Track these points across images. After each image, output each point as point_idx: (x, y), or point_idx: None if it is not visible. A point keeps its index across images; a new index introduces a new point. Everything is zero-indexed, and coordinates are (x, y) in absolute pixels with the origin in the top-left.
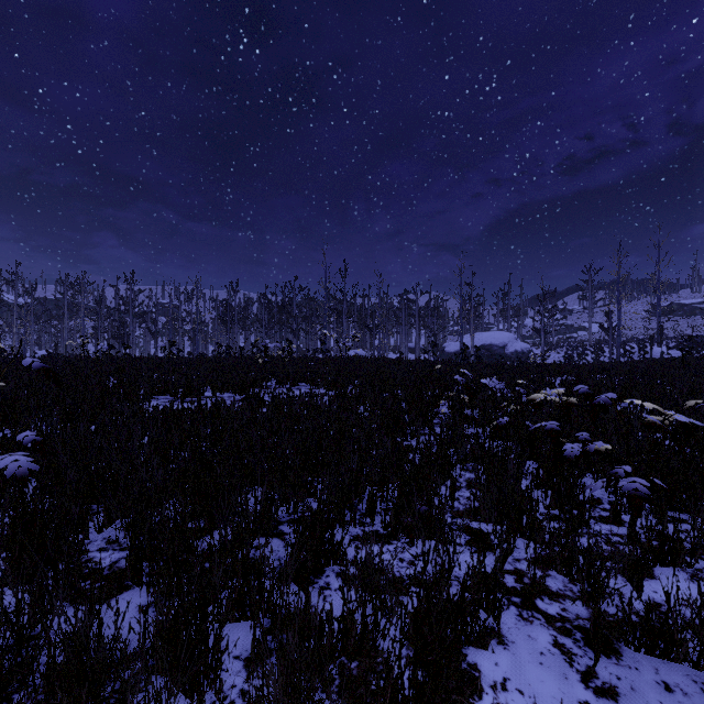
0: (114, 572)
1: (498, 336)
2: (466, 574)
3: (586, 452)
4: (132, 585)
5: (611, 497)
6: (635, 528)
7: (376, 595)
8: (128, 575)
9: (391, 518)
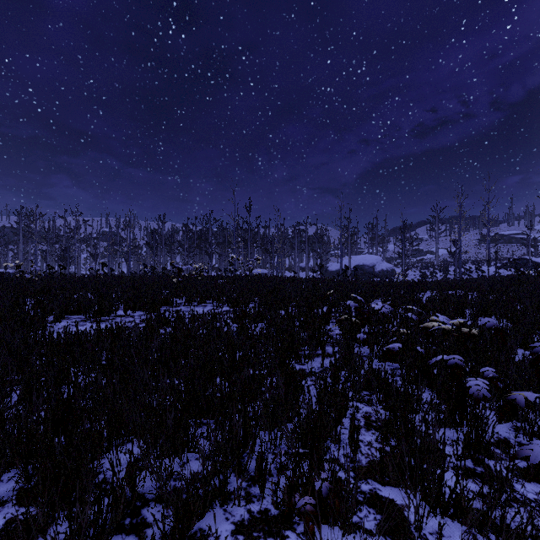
0: None
1: (369, 258)
2: None
3: (514, 405)
4: None
5: (517, 437)
6: None
7: None
8: None
9: (283, 495)
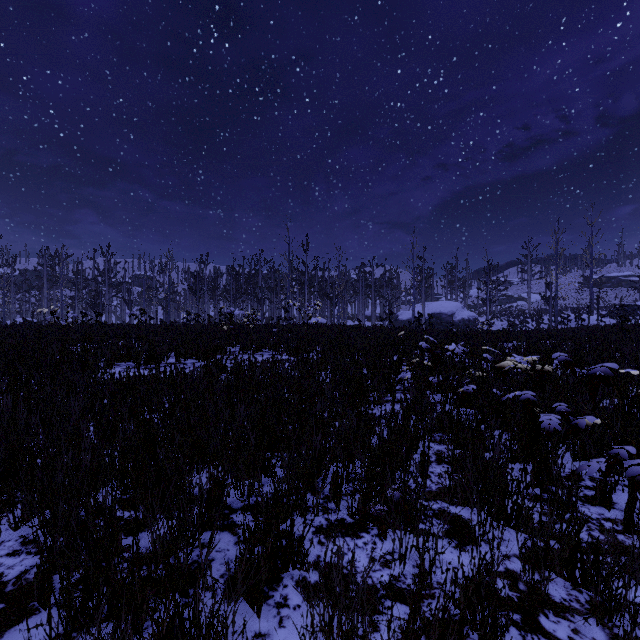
0: (20, 587)
1: (447, 305)
2: (454, 584)
3: (576, 428)
4: (38, 608)
5: None
6: (633, 514)
7: (348, 636)
8: (34, 594)
9: (358, 505)
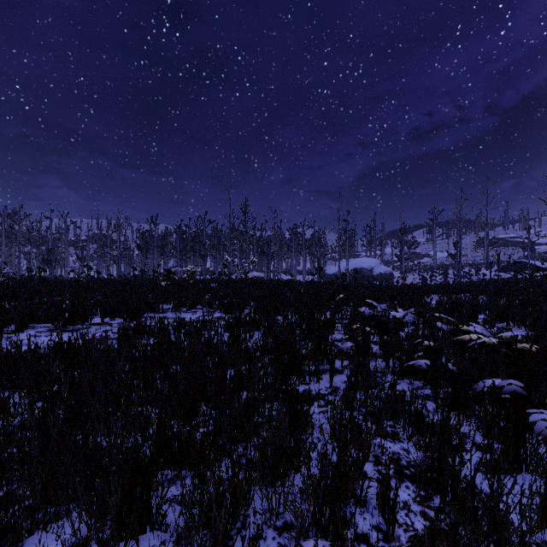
0: None
1: (367, 261)
2: None
3: None
4: None
5: None
6: None
7: None
8: None
9: None
